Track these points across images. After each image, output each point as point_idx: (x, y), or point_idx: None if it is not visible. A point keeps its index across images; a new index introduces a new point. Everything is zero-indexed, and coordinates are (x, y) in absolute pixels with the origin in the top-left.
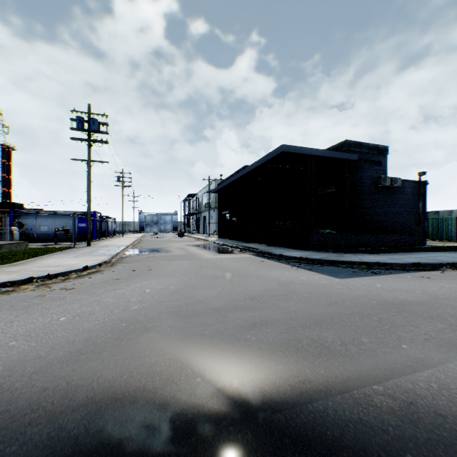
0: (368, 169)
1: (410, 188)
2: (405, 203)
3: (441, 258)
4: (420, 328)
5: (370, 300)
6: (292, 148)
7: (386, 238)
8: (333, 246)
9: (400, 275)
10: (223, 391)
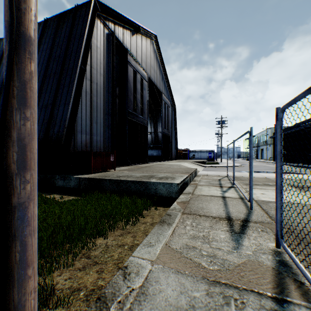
0: None
1: None
2: None
3: None
4: None
5: None
6: None
7: None
8: None
9: None
10: None
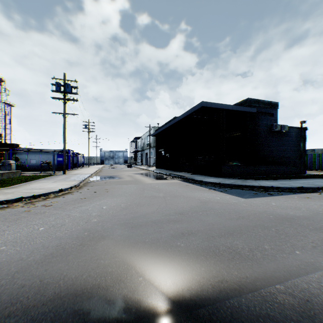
0: (264, 119)
1: (295, 132)
2: (291, 143)
3: (318, 183)
4: (308, 237)
5: (269, 215)
6: (209, 104)
7: (277, 169)
8: (238, 174)
9: (289, 196)
10: (159, 289)
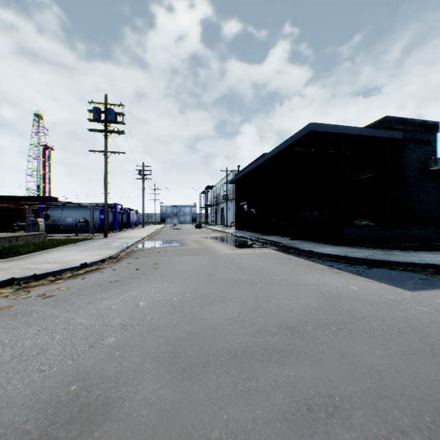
0: (414, 150)
1: None
2: None
3: None
4: None
5: None
6: (322, 127)
7: (439, 232)
8: (372, 241)
9: None
10: None
